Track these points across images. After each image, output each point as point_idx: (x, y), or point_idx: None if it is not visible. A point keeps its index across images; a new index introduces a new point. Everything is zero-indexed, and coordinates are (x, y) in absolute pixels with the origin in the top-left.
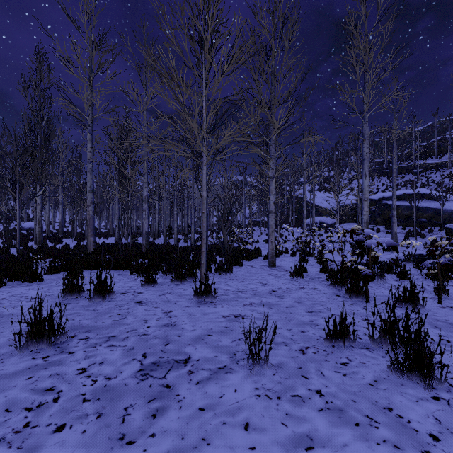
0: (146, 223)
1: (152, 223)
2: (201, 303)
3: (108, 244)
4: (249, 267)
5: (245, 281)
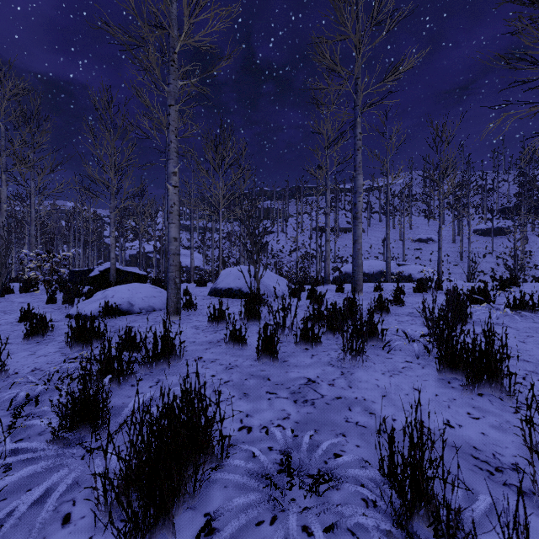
0: None
1: None
2: None
3: None
4: None
5: None
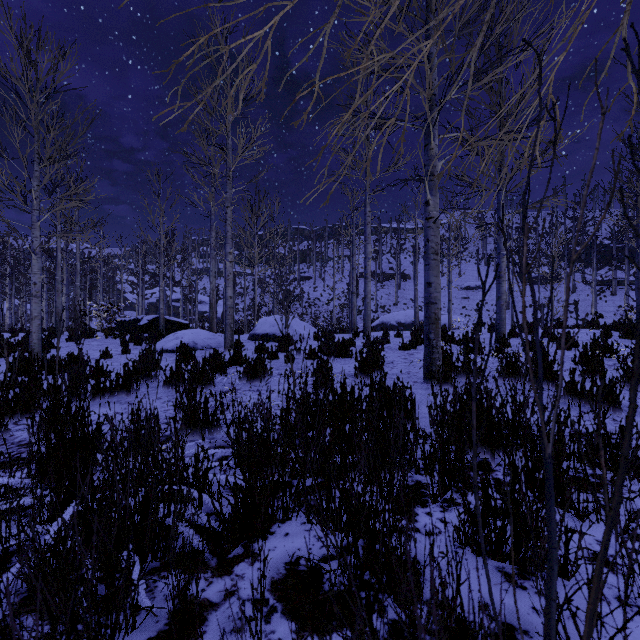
0: None
1: None
2: None
3: None
4: None
5: None
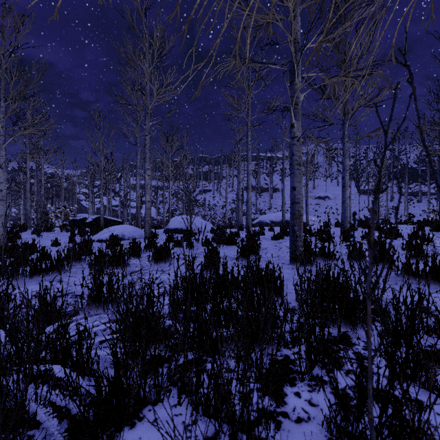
0: None
1: None
2: None
3: None
4: None
5: None
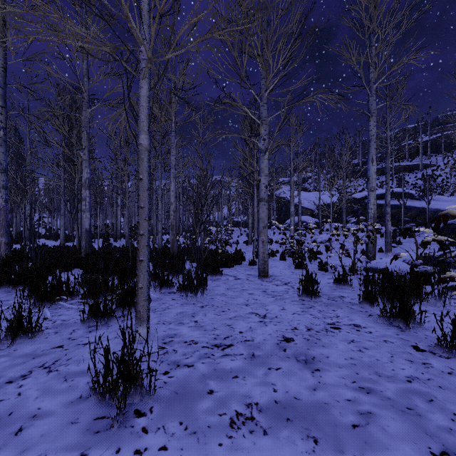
0: (86, 217)
1: (114, 221)
2: (104, 421)
3: (40, 247)
4: (231, 279)
5: (227, 310)
